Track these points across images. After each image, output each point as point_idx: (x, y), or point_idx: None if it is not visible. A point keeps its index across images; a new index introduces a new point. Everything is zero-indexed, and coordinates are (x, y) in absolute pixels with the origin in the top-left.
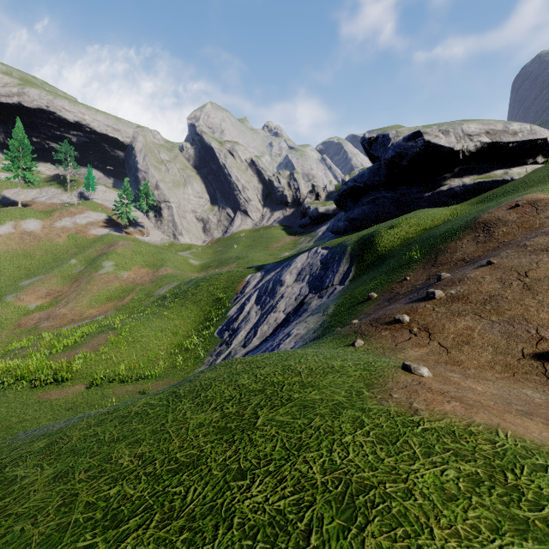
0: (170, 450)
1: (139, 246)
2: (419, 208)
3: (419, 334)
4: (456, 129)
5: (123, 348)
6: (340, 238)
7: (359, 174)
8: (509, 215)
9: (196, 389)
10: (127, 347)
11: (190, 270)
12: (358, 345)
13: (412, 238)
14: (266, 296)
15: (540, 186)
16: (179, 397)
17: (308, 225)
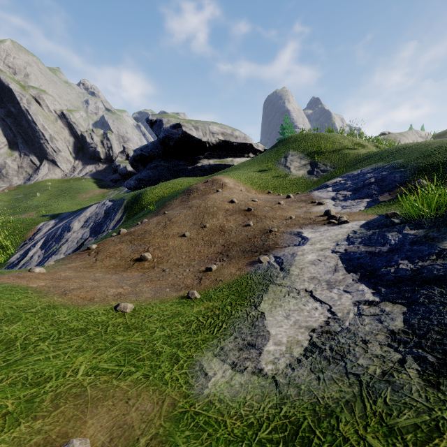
0: None
1: None
2: (185, 176)
3: (92, 254)
4: (203, 128)
5: None
6: (127, 193)
7: (145, 145)
8: (201, 186)
9: None
10: None
11: None
12: (47, 265)
13: (165, 196)
14: (52, 241)
15: (233, 171)
16: None
17: (119, 180)
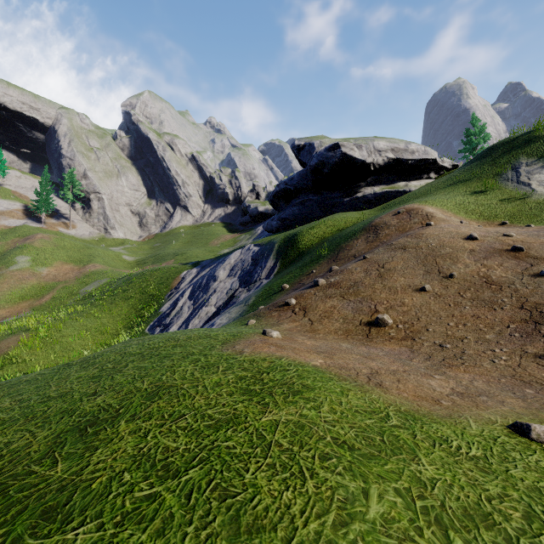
0: (46, 393)
1: (62, 240)
2: (340, 212)
3: (298, 312)
4: (368, 145)
5: (38, 350)
6: (272, 236)
7: (290, 177)
8: (392, 220)
9: (88, 359)
10: (44, 349)
11: (123, 267)
12: (250, 323)
13: (327, 237)
14: (199, 291)
15: (423, 198)
16: (71, 366)
17: (248, 223)
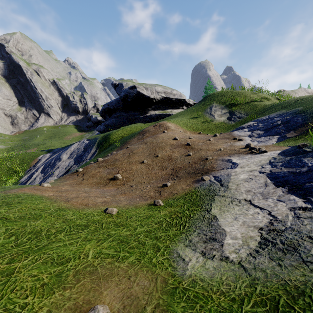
0: None
1: None
2: (138, 123)
3: (80, 175)
4: (151, 88)
5: None
6: (98, 134)
7: (111, 101)
8: (152, 129)
9: None
10: None
11: None
12: (50, 182)
13: (125, 136)
14: (49, 167)
15: (173, 118)
16: None
17: (91, 126)
